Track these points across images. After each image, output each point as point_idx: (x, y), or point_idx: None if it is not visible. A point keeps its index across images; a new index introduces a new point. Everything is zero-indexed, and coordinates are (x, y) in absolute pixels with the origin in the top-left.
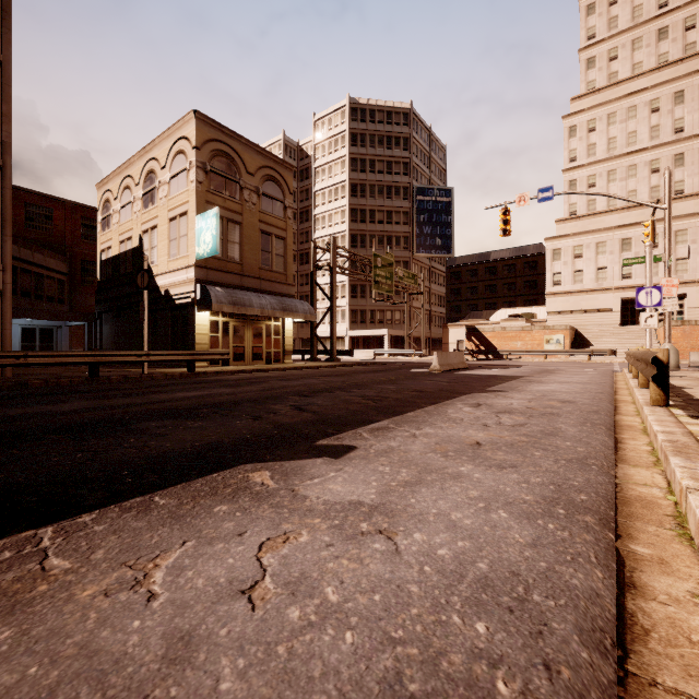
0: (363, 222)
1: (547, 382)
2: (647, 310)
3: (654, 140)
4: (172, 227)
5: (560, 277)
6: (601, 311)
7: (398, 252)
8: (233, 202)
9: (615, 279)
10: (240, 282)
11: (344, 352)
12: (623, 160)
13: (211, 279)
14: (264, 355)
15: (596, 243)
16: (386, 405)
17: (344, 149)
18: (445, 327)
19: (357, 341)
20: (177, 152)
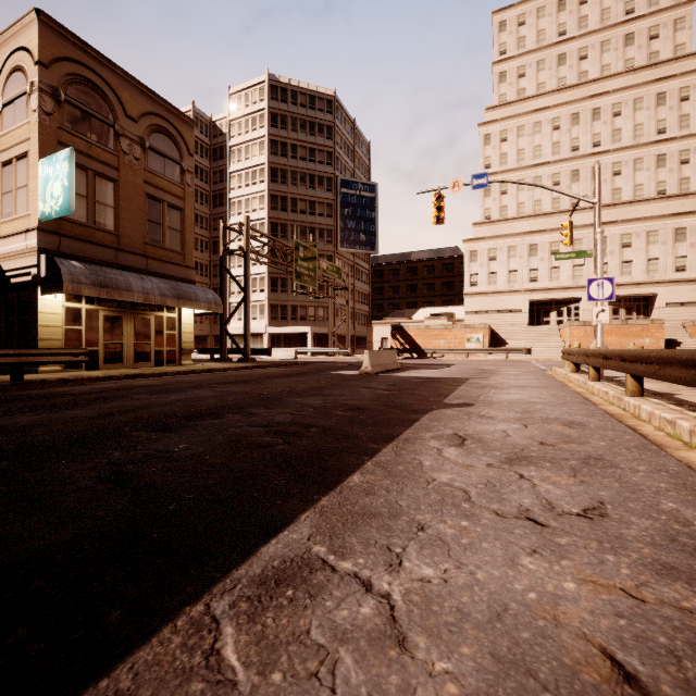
0: (284, 210)
1: (503, 387)
2: (598, 304)
3: (556, 155)
4: (5, 175)
5: (477, 278)
6: (512, 312)
7: (321, 246)
8: (103, 151)
9: (524, 281)
10: (115, 258)
11: (260, 350)
12: (530, 171)
13: (66, 250)
14: (153, 355)
15: (508, 247)
16: (306, 450)
17: (263, 128)
18: (369, 325)
19: (278, 339)
20: (13, 68)
